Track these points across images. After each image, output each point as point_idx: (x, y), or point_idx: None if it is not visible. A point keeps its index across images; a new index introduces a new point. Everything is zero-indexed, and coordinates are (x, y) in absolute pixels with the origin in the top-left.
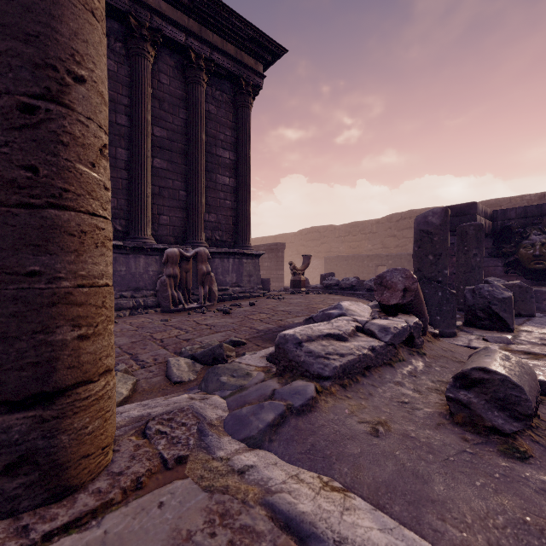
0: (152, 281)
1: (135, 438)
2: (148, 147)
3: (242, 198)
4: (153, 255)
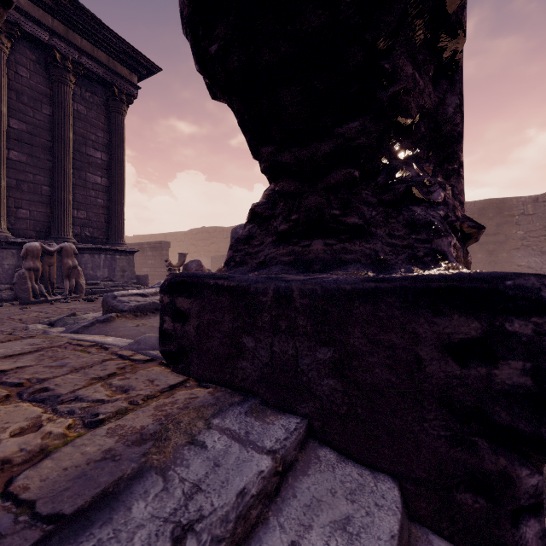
0: (7, 274)
1: (5, 335)
2: (3, 139)
3: (116, 198)
4: (10, 249)
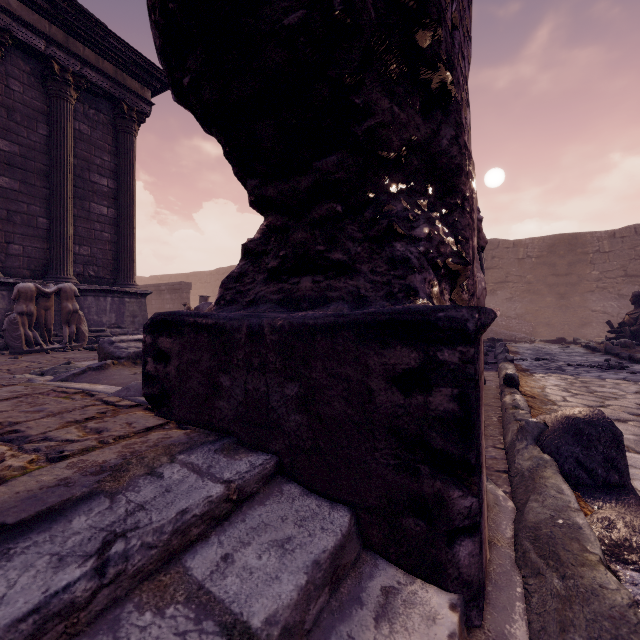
0: None
1: None
2: None
3: (125, 231)
4: None
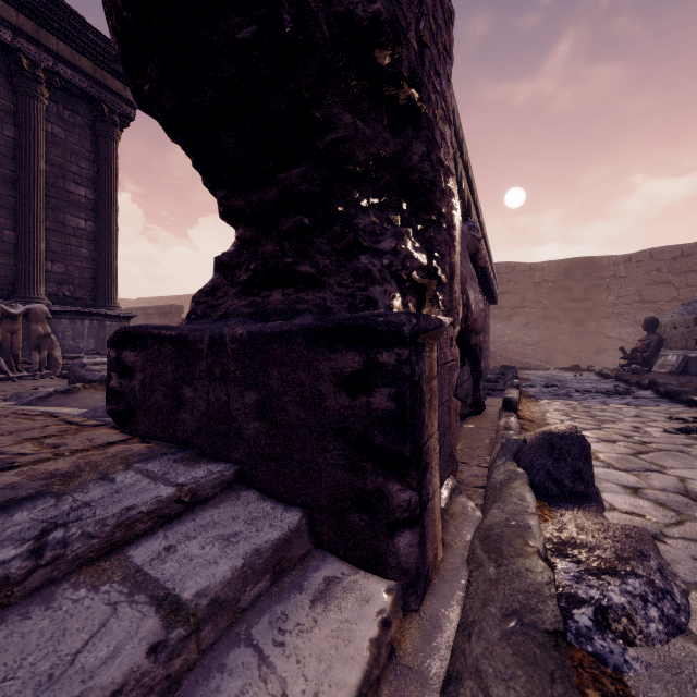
0: None
1: None
2: None
3: (105, 247)
4: None
